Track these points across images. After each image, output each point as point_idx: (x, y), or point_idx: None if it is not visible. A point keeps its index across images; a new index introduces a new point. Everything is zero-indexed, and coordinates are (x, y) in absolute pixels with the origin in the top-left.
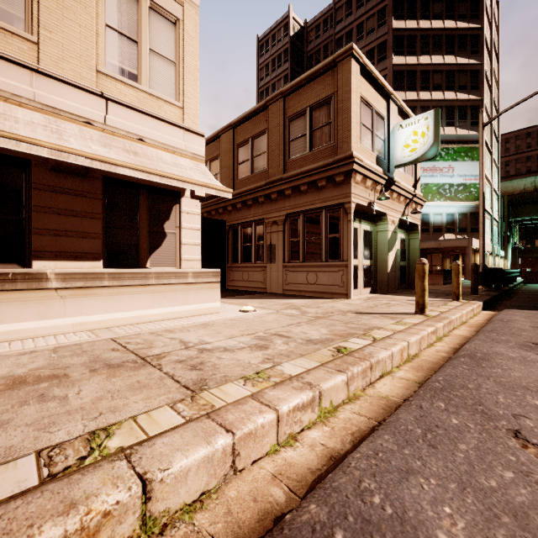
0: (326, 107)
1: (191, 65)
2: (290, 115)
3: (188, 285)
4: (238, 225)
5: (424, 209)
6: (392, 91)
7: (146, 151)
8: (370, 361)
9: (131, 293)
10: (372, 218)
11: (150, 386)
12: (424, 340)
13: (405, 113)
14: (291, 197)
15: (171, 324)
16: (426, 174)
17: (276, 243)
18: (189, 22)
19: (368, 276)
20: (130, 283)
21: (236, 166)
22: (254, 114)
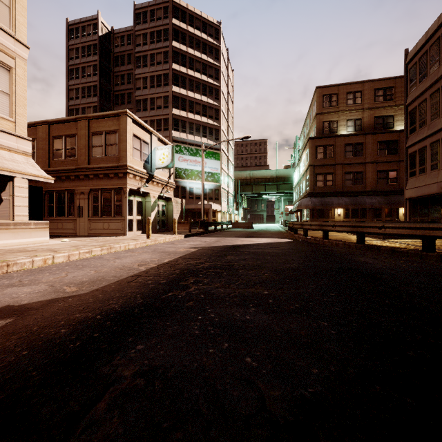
0: (114, 135)
1: (21, 96)
2: (93, 131)
3: (31, 229)
4: (53, 191)
5: (191, 185)
6: (153, 130)
7: None
8: (110, 246)
9: (1, 233)
10: (143, 194)
11: (39, 252)
12: (138, 244)
13: (162, 140)
14: (93, 180)
15: (25, 246)
16: (192, 164)
17: (84, 205)
18: (20, 69)
19: (140, 224)
20: (0, 228)
21: (52, 151)
22: (67, 122)
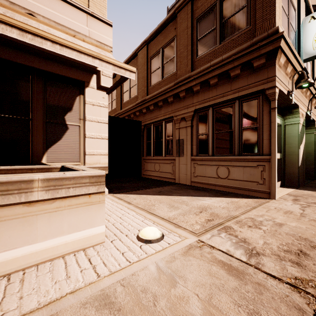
0: None
1: None
2: (198, 15)
3: (33, 205)
4: (151, 124)
5: None
6: None
7: (31, 23)
8: None
9: None
10: (281, 111)
11: None
12: None
13: (309, 12)
14: (199, 93)
15: None
16: None
17: (185, 138)
18: None
19: (279, 169)
20: None
21: (149, 75)
22: (164, 26)
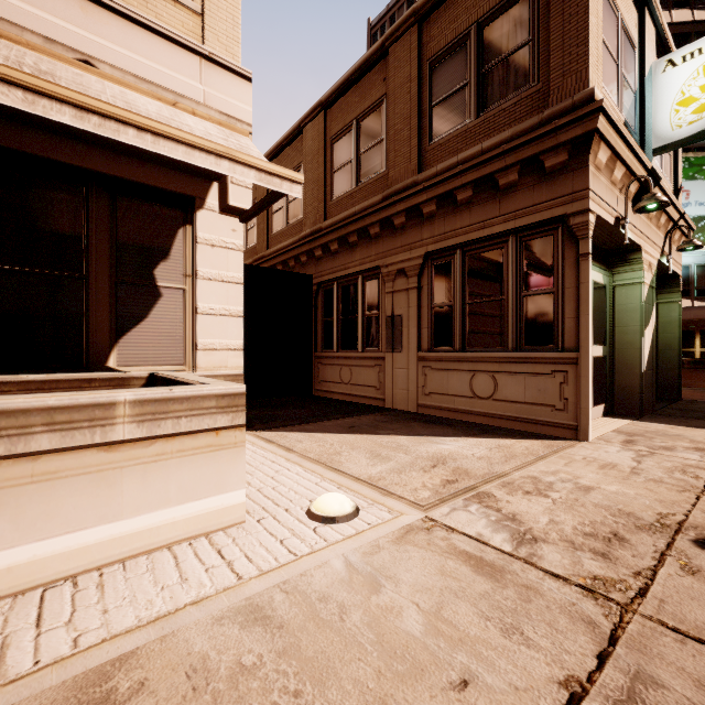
0: (518, 10)
1: None
2: (433, 54)
3: (115, 449)
4: (332, 282)
5: None
6: None
7: (89, 82)
8: None
9: None
10: (606, 257)
11: None
12: None
13: (666, 49)
14: (435, 219)
15: None
16: None
17: (405, 312)
18: None
19: (600, 379)
20: None
21: (330, 177)
22: (361, 73)
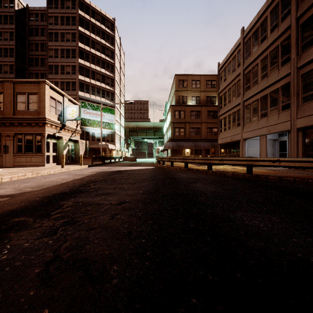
0: (35, 96)
1: None
2: (17, 92)
3: None
4: None
5: (93, 131)
6: (65, 94)
7: None
8: (38, 172)
9: None
10: (57, 137)
11: None
12: (56, 171)
13: (72, 101)
14: (18, 126)
15: None
16: (94, 116)
17: (9, 145)
18: None
19: (55, 159)
20: None
21: None
22: None
